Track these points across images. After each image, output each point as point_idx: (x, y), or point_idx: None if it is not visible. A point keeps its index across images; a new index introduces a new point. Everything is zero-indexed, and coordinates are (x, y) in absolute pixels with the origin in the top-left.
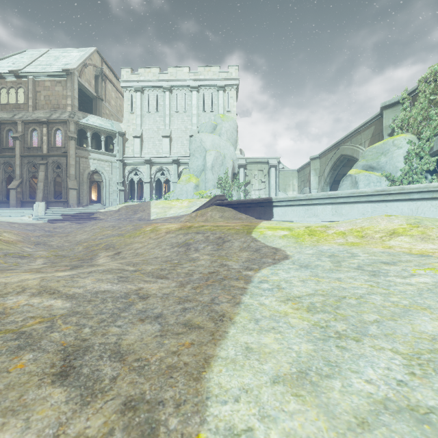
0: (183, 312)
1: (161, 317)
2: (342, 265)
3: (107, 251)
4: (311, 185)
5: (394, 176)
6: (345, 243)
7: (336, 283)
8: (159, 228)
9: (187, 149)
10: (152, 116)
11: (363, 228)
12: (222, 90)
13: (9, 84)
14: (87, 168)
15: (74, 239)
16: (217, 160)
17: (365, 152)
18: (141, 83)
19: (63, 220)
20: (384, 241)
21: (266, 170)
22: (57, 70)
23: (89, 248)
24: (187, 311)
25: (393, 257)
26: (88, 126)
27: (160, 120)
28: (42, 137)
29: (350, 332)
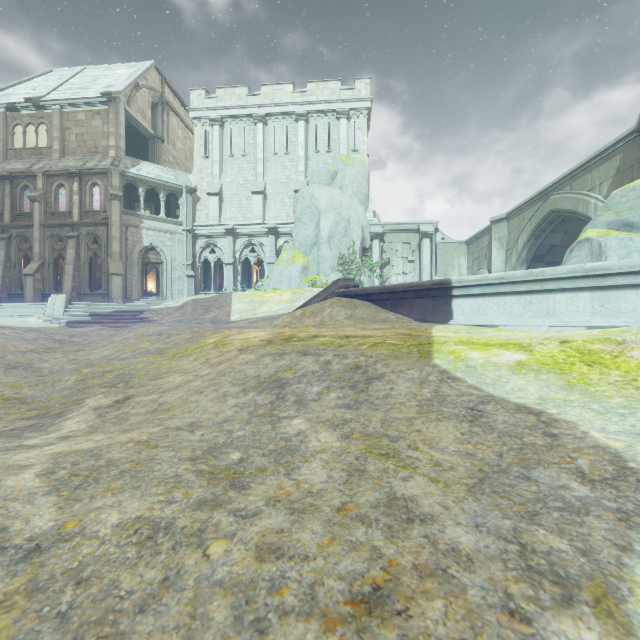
0: None
1: None
2: None
3: (108, 392)
4: (493, 264)
5: None
6: None
7: None
8: (231, 339)
9: (291, 212)
10: (237, 161)
11: None
12: (345, 118)
13: (27, 119)
14: (139, 242)
15: (88, 356)
16: (338, 227)
17: (610, 198)
18: (220, 112)
19: (92, 322)
20: None
21: (415, 242)
22: (94, 94)
23: (85, 382)
24: None
25: None
26: (140, 179)
27: (249, 168)
28: (71, 196)
29: None
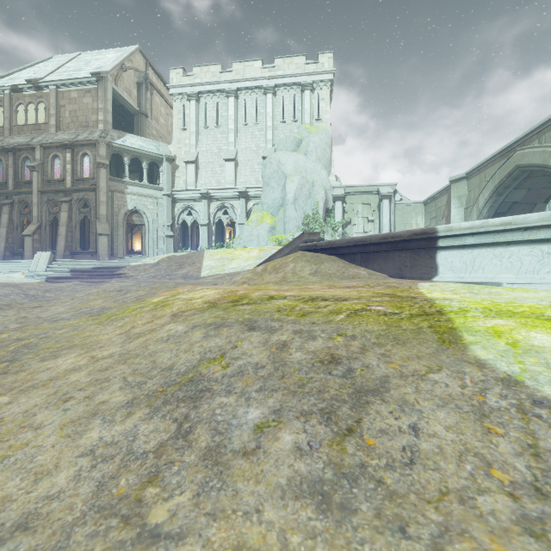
0: None
1: None
2: None
3: None
4: (452, 222)
5: None
6: None
7: None
8: (176, 298)
9: (260, 177)
10: (212, 132)
11: None
12: (310, 90)
13: (28, 99)
14: (124, 206)
15: (41, 314)
16: (303, 189)
17: None
18: (196, 88)
19: (71, 277)
20: None
21: (375, 203)
22: (85, 75)
23: None
24: None
25: None
26: (125, 149)
27: (222, 138)
28: (65, 165)
29: None
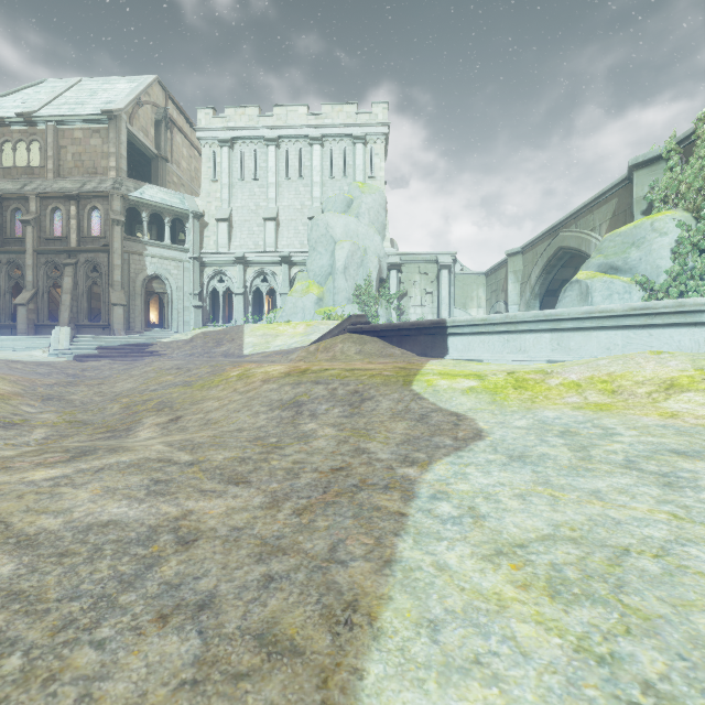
0: (262, 590)
1: (210, 609)
2: (593, 456)
3: (159, 415)
4: (509, 297)
5: (654, 283)
6: (584, 406)
7: (594, 506)
8: (253, 372)
9: (305, 240)
10: (248, 185)
11: (613, 376)
12: (362, 143)
13: (17, 135)
14: (142, 270)
15: (112, 389)
16: (354, 257)
17: (602, 242)
18: (229, 133)
19: (100, 356)
20: (658, 402)
21: (434, 273)
22: (93, 111)
23: (131, 408)
24: (272, 588)
25: (691, 439)
26: (143, 203)
27: (260, 193)
28: (68, 220)
29: (684, 686)
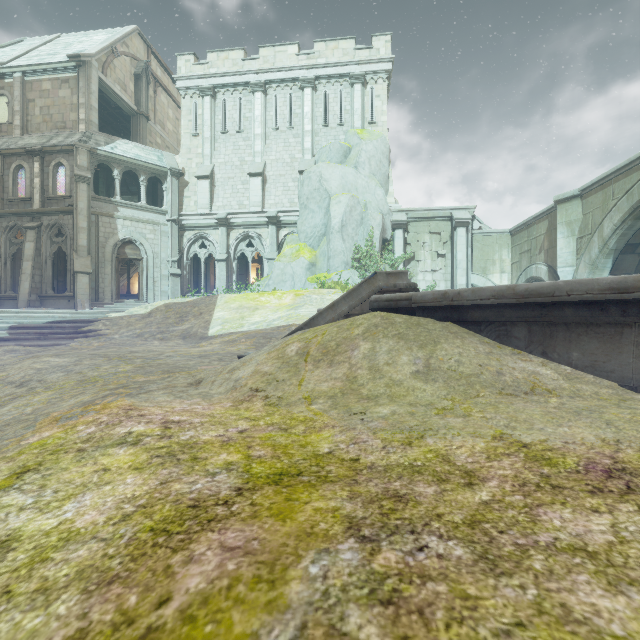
0: None
1: None
2: None
3: None
4: (559, 257)
5: None
6: None
7: None
8: None
9: (295, 197)
10: (232, 138)
11: None
12: (361, 83)
13: None
14: (113, 234)
15: None
16: (353, 213)
17: None
18: (211, 80)
19: (5, 339)
20: None
21: (447, 232)
22: (61, 59)
23: None
24: None
25: None
26: (114, 159)
27: (245, 146)
28: (32, 179)
29: None
